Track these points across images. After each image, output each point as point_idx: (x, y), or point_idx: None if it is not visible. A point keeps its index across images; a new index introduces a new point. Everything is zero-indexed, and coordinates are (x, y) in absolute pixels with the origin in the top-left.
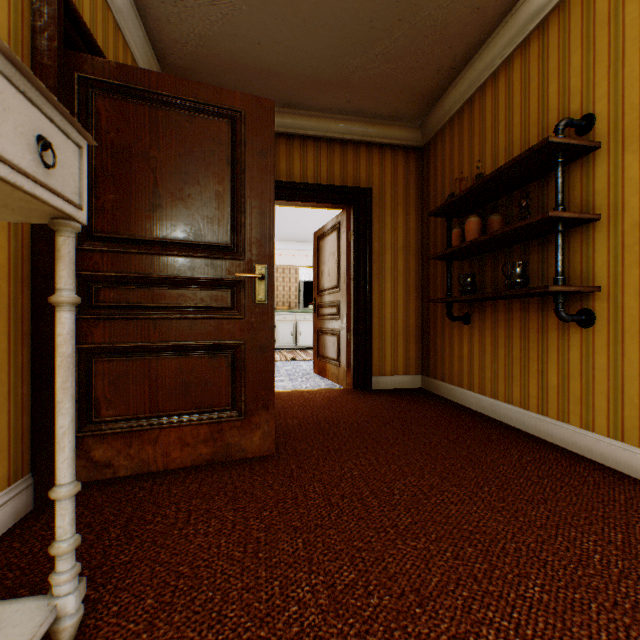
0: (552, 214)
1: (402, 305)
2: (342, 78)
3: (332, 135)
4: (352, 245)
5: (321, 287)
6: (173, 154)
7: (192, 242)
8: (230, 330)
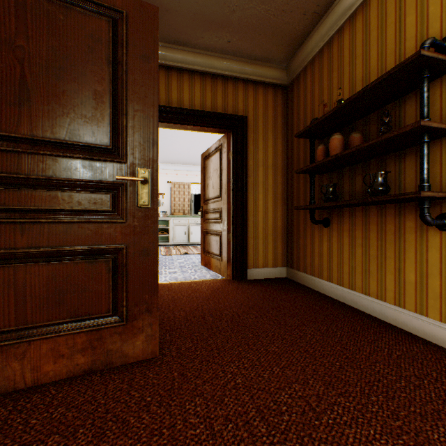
0: (423, 123)
1: (271, 211)
2: (224, 17)
3: (215, 71)
4: (232, 162)
5: (207, 197)
6: (44, 46)
7: (67, 141)
8: (111, 234)
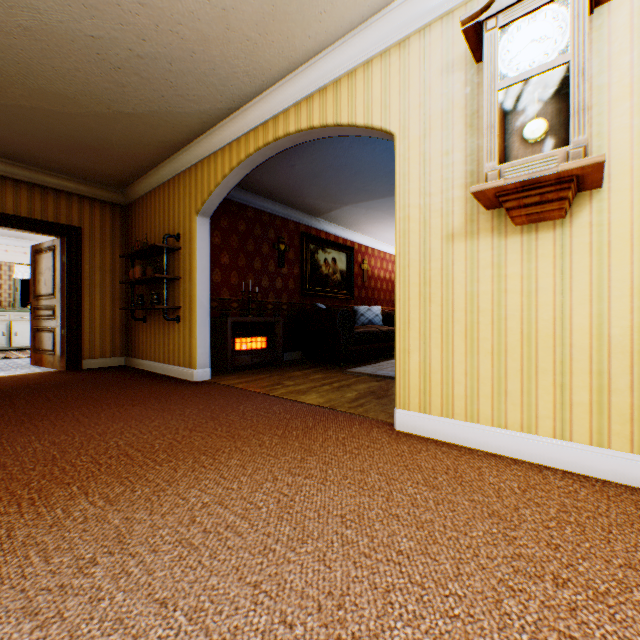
0: (159, 276)
1: (111, 310)
2: (53, 159)
3: (47, 184)
4: (67, 265)
5: (39, 293)
6: None
7: None
8: None
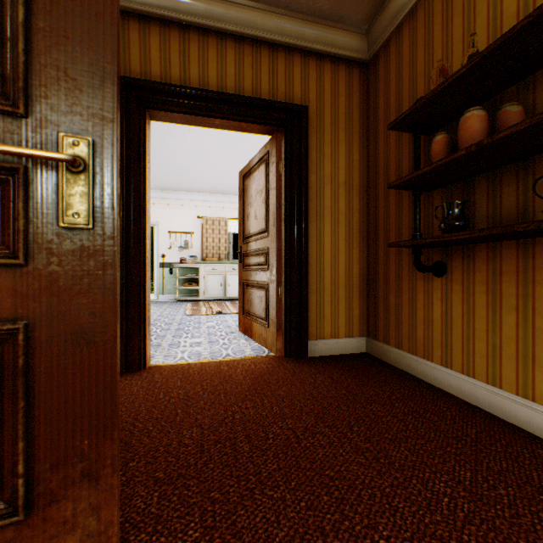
0: None
1: (344, 253)
2: None
3: (258, 33)
4: (284, 177)
5: (247, 233)
6: None
7: None
8: None
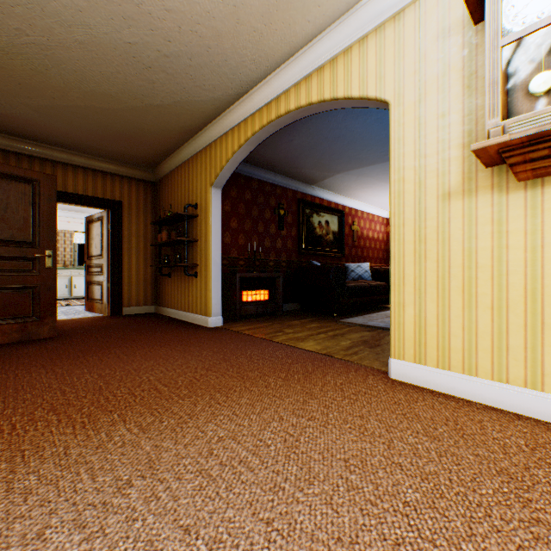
0: (180, 239)
1: (143, 267)
2: (101, 147)
3: (97, 168)
4: (111, 232)
5: (91, 254)
6: None
7: (10, 239)
8: (32, 280)
